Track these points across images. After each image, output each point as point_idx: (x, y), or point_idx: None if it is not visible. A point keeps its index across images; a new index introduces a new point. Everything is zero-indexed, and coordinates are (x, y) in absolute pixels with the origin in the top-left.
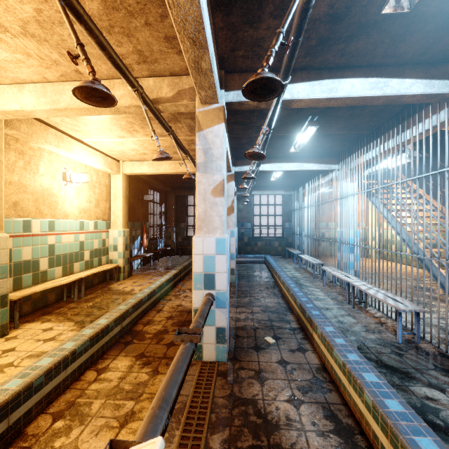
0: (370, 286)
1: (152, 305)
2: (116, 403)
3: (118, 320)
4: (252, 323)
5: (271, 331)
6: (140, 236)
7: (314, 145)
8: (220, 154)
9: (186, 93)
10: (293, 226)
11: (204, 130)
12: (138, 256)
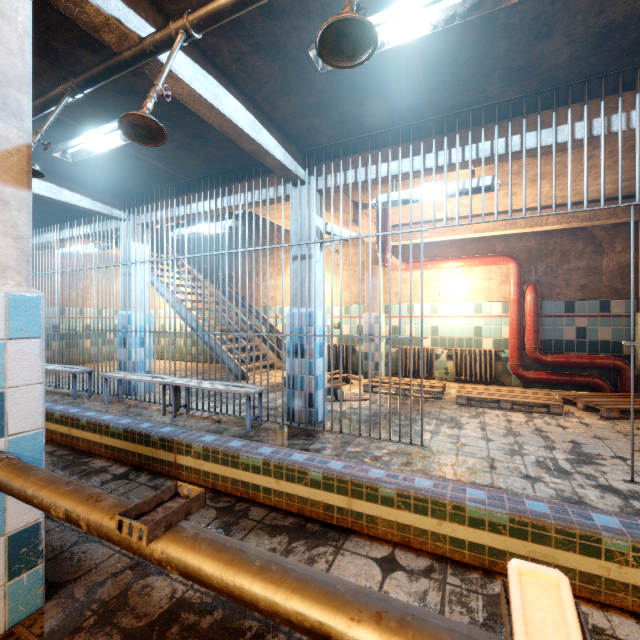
0: (197, 381)
1: None
2: None
3: None
4: None
5: None
6: None
7: (101, 164)
8: (18, 74)
9: None
10: None
11: None
12: None
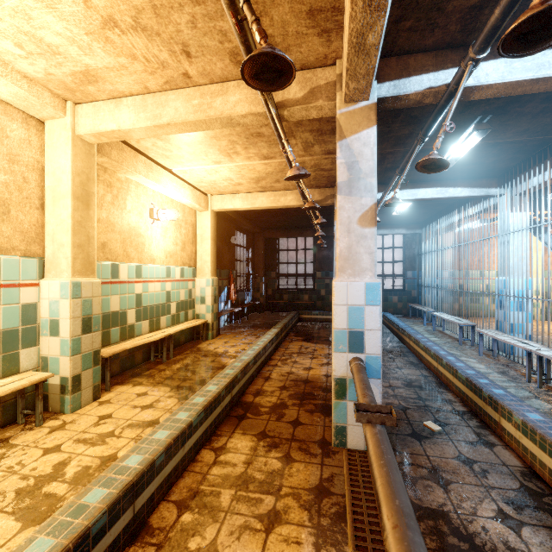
0: None
1: (257, 371)
2: (250, 497)
3: (228, 388)
4: (397, 401)
5: (429, 414)
6: (227, 287)
7: (470, 161)
8: (371, 169)
9: (321, 91)
10: (419, 275)
11: (348, 138)
12: (226, 311)
